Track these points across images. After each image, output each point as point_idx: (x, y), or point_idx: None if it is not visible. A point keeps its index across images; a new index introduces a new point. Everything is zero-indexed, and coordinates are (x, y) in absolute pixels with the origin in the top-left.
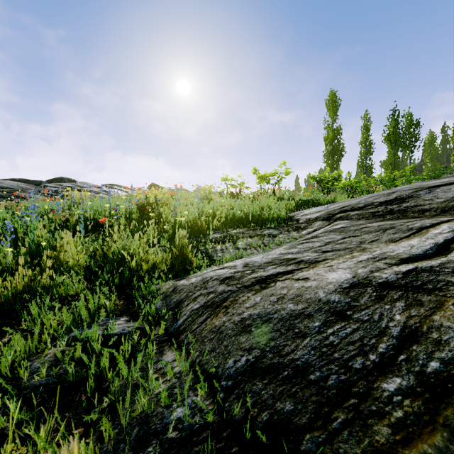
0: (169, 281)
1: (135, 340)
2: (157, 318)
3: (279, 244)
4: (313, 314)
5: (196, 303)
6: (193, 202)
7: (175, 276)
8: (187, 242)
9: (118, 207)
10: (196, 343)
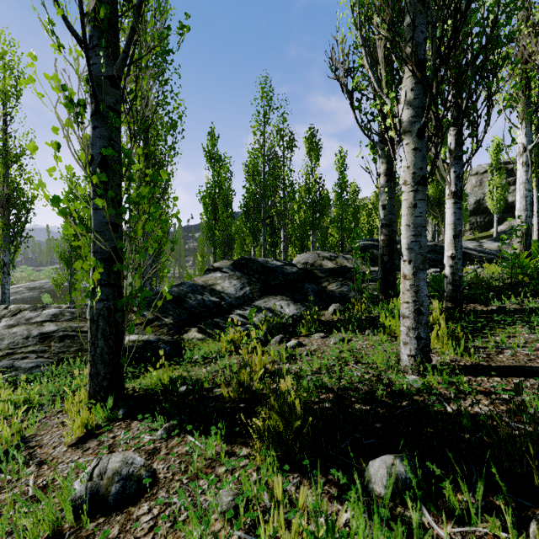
0: None
1: None
2: None
3: None
4: None
5: None
6: None
7: None
8: None
9: None
10: None
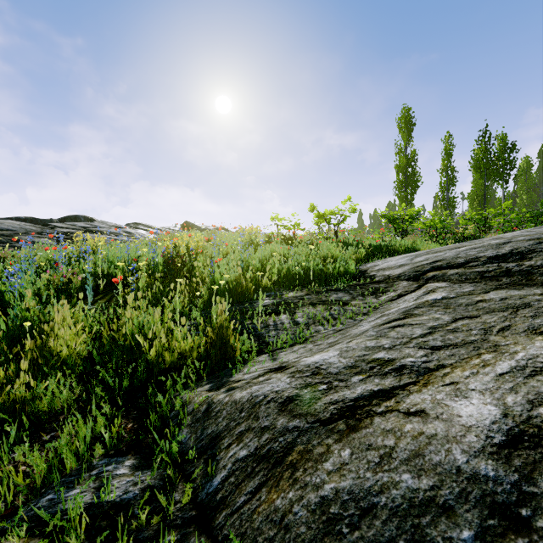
0: (201, 384)
1: (143, 519)
2: (181, 462)
3: (353, 316)
4: (453, 506)
5: (243, 447)
6: (235, 248)
7: (211, 372)
8: (228, 317)
9: (140, 258)
10: (244, 542)
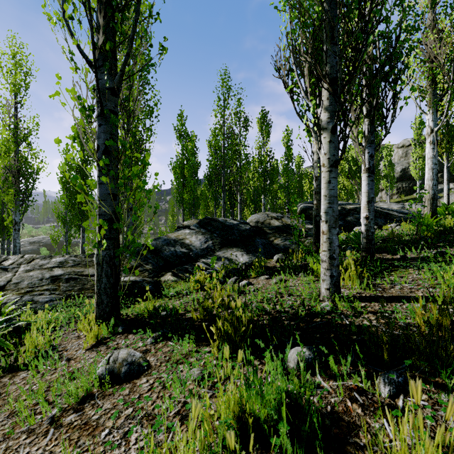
0: None
1: None
2: None
3: None
4: None
5: None
6: None
7: None
8: None
9: None
10: None
